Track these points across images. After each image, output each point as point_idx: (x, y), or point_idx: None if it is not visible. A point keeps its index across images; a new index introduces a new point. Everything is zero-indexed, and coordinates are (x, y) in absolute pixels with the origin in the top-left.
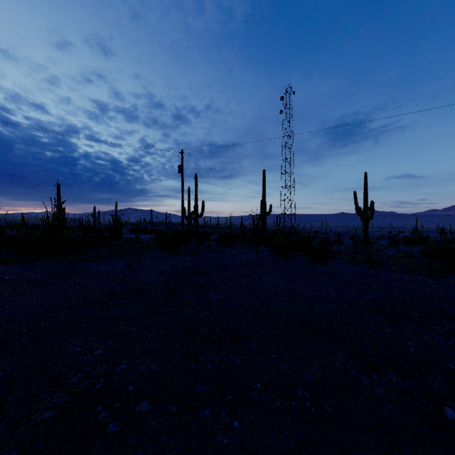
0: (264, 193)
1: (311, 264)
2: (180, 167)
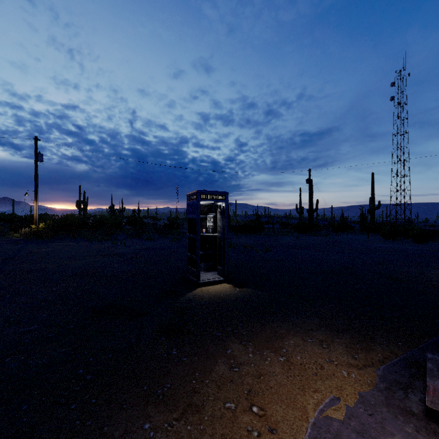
0: (372, 192)
1: (411, 243)
2: (308, 180)
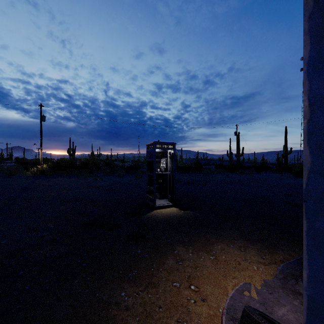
0: (285, 141)
1: None
2: (235, 132)
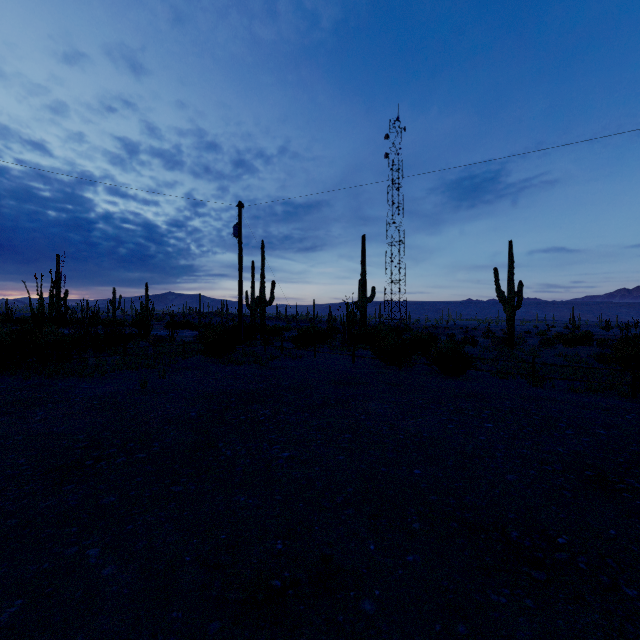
0: (363, 270)
1: (440, 379)
2: (237, 228)
